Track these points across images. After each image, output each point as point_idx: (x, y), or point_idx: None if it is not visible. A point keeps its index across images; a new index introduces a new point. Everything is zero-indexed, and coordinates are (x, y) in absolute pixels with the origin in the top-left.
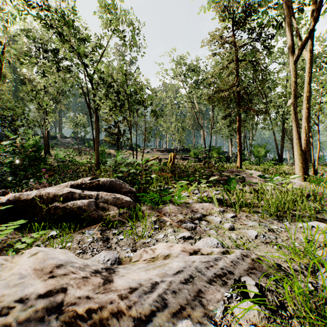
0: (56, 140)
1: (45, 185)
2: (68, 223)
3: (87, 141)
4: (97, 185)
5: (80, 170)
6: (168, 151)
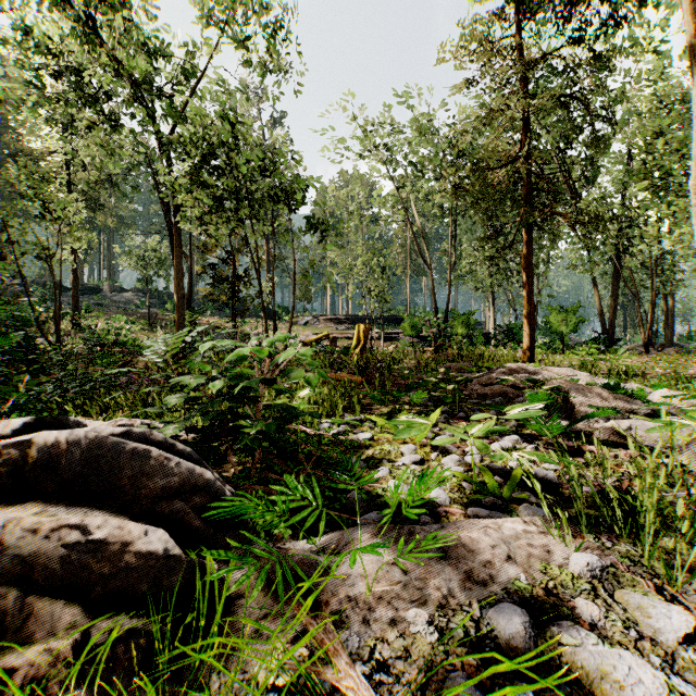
0: (101, 296)
1: None
2: None
3: (170, 298)
4: (17, 466)
5: (139, 366)
6: (353, 321)
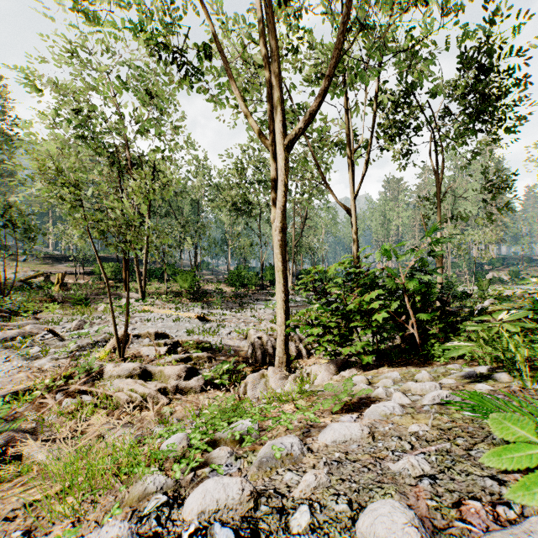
0: None
1: None
2: None
3: None
4: None
5: None
6: (69, 259)
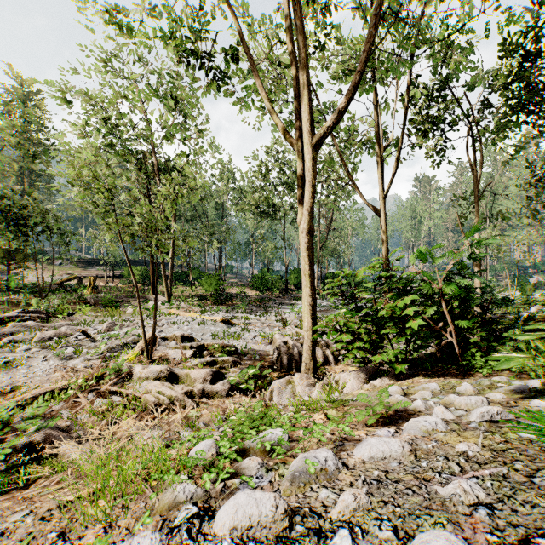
0: None
1: None
2: None
3: None
4: (29, 312)
5: None
6: (100, 263)
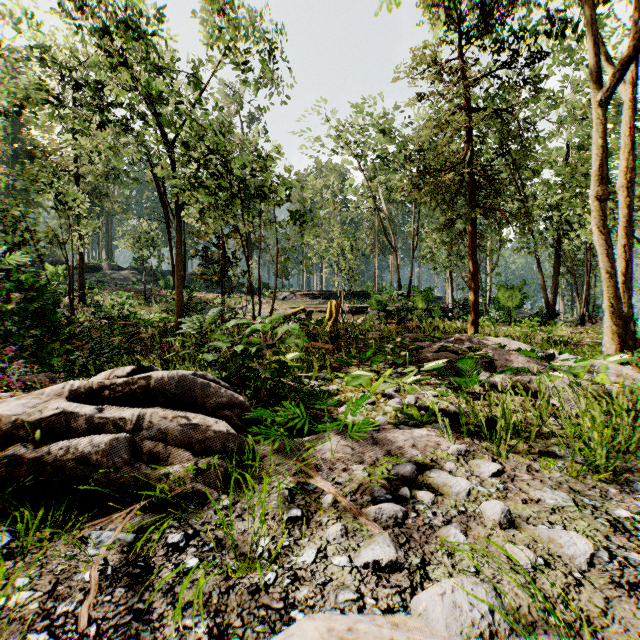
0: (101, 274)
1: (17, 386)
2: (40, 512)
3: (162, 276)
4: (144, 389)
5: (143, 336)
6: (326, 296)
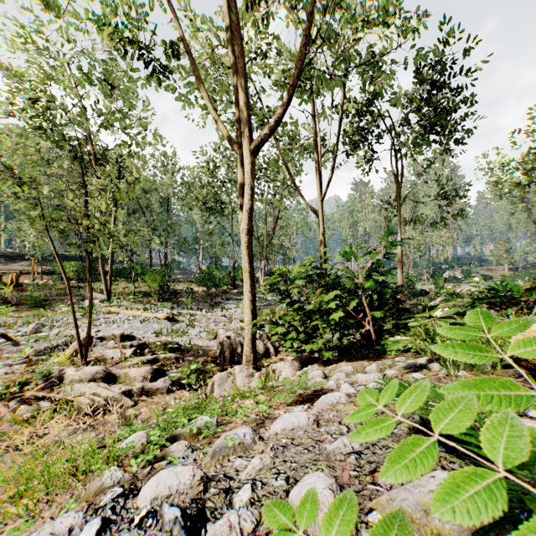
0: None
1: None
2: None
3: None
4: None
5: None
6: (25, 258)
